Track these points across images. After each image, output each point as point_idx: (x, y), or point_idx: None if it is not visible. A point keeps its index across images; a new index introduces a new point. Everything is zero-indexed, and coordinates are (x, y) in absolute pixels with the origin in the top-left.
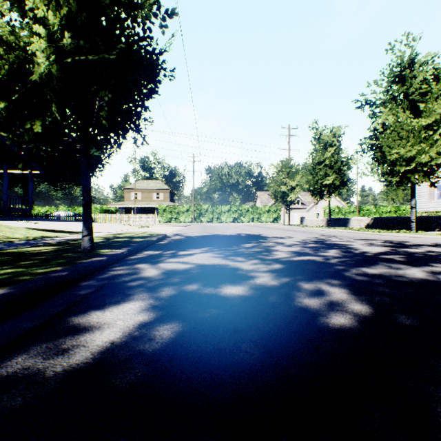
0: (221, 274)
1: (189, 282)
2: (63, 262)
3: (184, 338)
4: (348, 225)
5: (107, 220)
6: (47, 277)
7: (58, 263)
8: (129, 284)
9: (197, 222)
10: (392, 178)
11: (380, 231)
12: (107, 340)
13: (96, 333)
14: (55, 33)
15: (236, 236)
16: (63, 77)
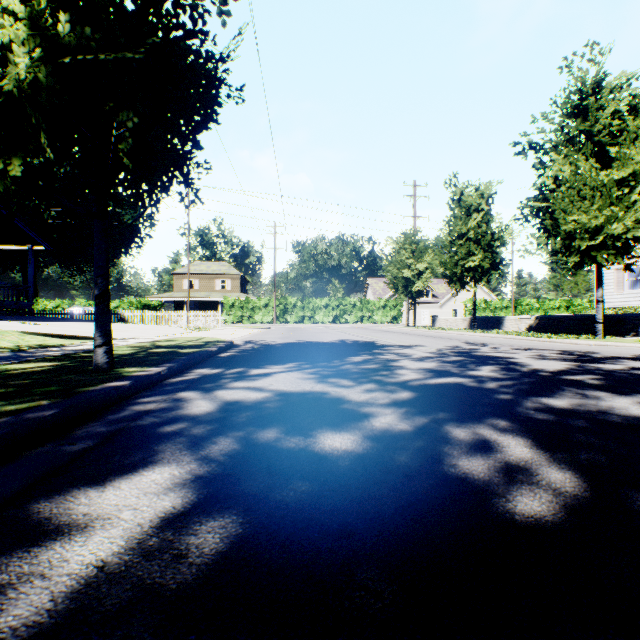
0: (316, 410)
1: (263, 426)
2: (55, 391)
3: (244, 554)
4: (501, 327)
5: (147, 320)
6: (15, 420)
7: (45, 393)
8: (161, 429)
9: (280, 322)
10: (569, 258)
11: (550, 336)
12: (91, 561)
13: (75, 541)
14: (43, 14)
15: (337, 343)
16: (59, 89)
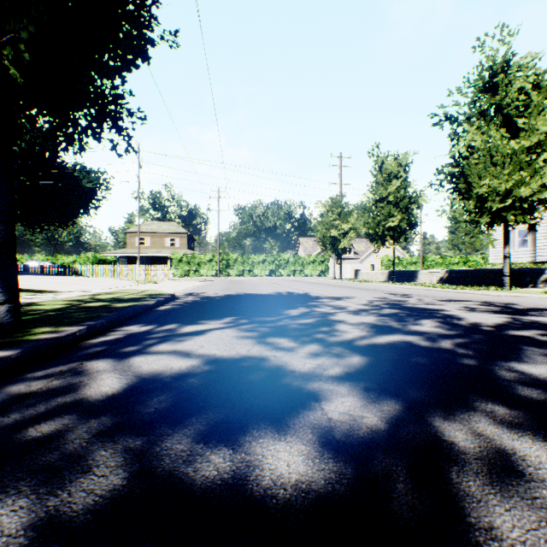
0: (251, 389)
1: (174, 425)
2: None
3: None
4: (415, 280)
5: (100, 274)
6: None
7: None
8: (18, 437)
9: (223, 275)
10: (480, 218)
11: (464, 288)
12: None
13: None
14: None
15: (274, 295)
16: None
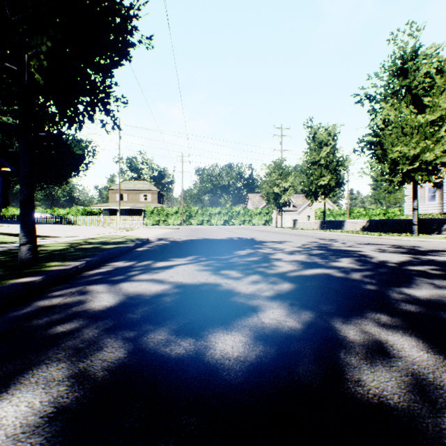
0: (208, 304)
1: (155, 325)
2: None
3: None
4: (342, 228)
5: (88, 223)
6: None
7: None
8: (51, 331)
9: (186, 224)
10: (394, 178)
11: (380, 234)
12: None
13: None
14: None
15: (227, 240)
16: None
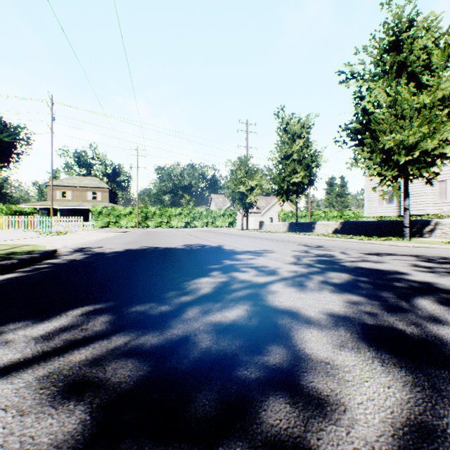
0: None
1: None
2: None
3: None
4: (313, 230)
5: (4, 225)
6: None
7: None
8: None
9: (142, 227)
10: (386, 171)
11: (370, 238)
12: None
13: None
14: None
15: (183, 250)
16: None
